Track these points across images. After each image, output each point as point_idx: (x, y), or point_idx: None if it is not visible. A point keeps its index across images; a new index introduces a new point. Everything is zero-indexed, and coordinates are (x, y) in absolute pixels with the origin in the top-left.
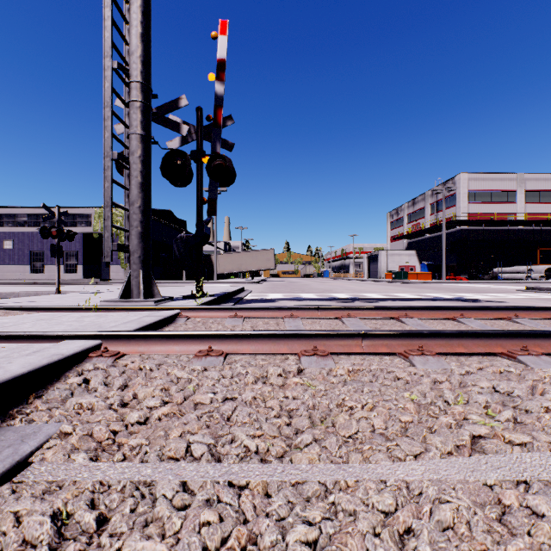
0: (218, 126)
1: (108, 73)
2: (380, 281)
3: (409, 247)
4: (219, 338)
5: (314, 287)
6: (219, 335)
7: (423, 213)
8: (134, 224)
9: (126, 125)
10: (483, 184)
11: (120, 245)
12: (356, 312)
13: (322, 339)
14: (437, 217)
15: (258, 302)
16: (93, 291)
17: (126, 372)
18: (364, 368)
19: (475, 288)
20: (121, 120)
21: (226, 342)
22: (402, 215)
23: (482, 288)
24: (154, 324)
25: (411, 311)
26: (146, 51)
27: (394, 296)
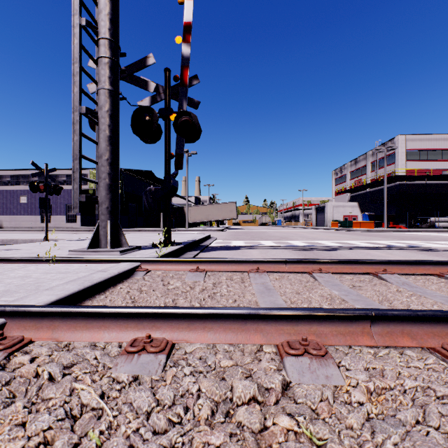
0: (184, 85)
1: (77, 30)
2: (328, 229)
3: (351, 200)
4: (163, 319)
5: (271, 235)
6: (164, 314)
7: (364, 170)
8: (102, 176)
9: (96, 83)
10: (419, 144)
11: (89, 197)
12: (328, 267)
13: (311, 322)
14: (377, 173)
15: (222, 250)
16: (78, 238)
17: (2, 390)
18: (395, 387)
19: (419, 236)
20: (92, 77)
21: (174, 324)
22: (345, 173)
23: (426, 236)
24: (103, 282)
25: (389, 265)
26: (114, 9)
27: (348, 244)
